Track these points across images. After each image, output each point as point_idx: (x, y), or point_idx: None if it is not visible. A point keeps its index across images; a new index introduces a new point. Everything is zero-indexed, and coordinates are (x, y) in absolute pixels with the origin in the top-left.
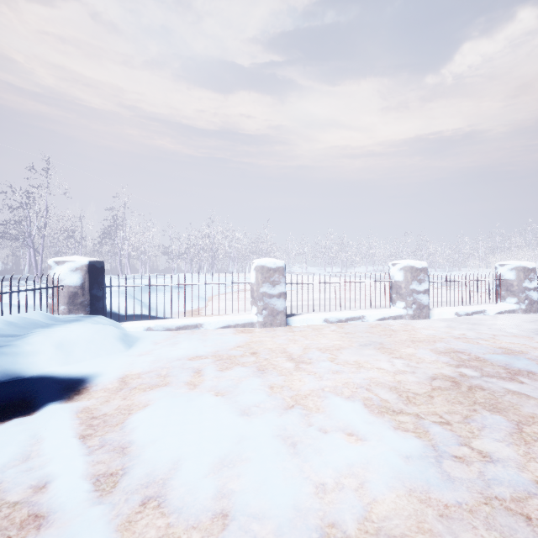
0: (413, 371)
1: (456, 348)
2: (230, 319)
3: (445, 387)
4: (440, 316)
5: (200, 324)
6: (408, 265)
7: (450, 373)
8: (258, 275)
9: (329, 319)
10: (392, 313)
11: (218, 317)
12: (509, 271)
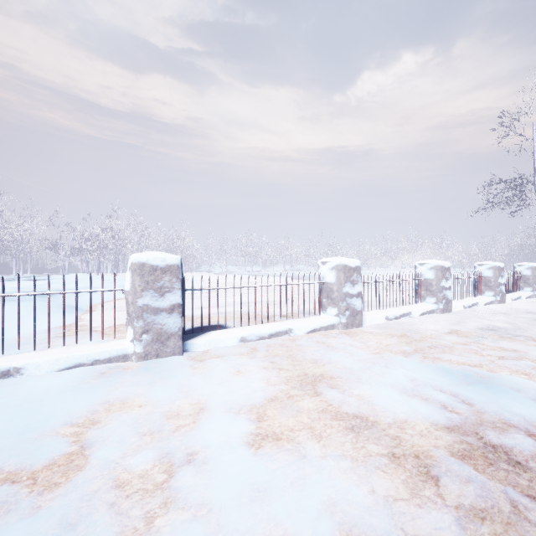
0: (393, 457)
1: (419, 379)
2: (83, 352)
3: (472, 507)
4: (372, 322)
5: (16, 368)
6: (342, 263)
7: (449, 449)
8: (135, 278)
9: (247, 338)
10: (324, 323)
11: (61, 350)
12: (429, 271)
